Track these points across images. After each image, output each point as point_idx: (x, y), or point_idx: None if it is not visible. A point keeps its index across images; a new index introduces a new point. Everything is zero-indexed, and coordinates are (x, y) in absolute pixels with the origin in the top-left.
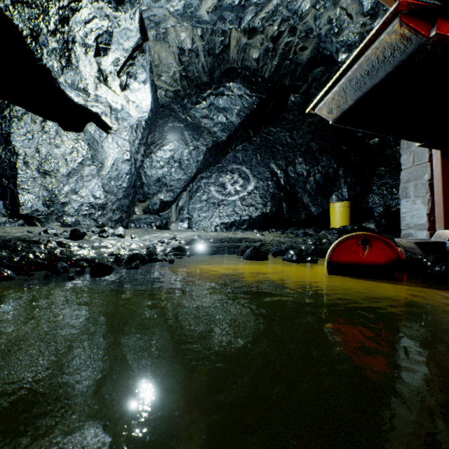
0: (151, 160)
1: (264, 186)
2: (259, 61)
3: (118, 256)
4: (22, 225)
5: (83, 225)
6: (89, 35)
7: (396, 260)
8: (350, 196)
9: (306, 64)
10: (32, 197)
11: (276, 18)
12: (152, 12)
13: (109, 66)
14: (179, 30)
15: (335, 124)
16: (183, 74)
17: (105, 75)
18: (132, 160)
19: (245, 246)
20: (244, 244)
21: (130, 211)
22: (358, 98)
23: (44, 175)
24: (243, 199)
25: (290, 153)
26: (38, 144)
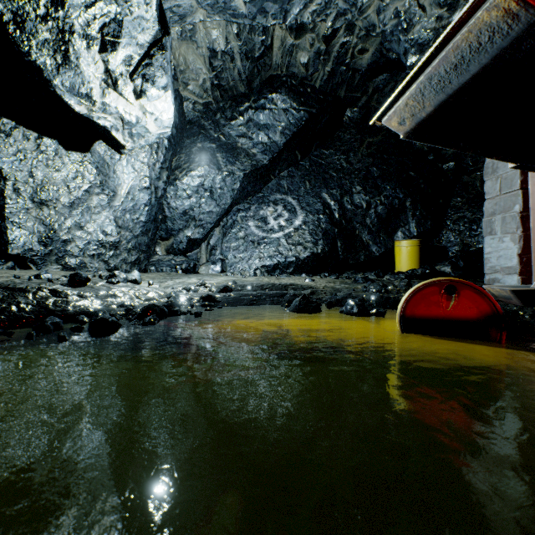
0: (176, 188)
1: (314, 221)
2: (309, 67)
3: (129, 308)
4: (12, 268)
5: (90, 268)
6: (92, 23)
7: (492, 314)
8: (419, 233)
9: (367, 70)
10: (25, 233)
11: (330, 12)
12: (175, 2)
13: (119, 65)
14: (209, 27)
15: (408, 139)
16: (215, 82)
17: (114, 77)
18: (152, 188)
19: (291, 295)
20: (290, 292)
21: (150, 251)
22: (440, 103)
23: (40, 206)
24: (289, 236)
25: (346, 181)
26: (32, 166)
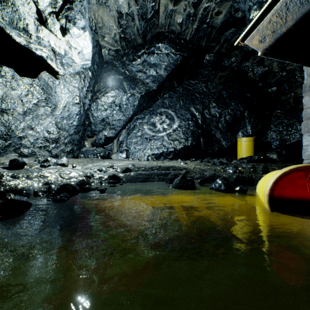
0: (97, 104)
1: (185, 125)
2: (182, 25)
3: (50, 186)
4: None
5: (38, 155)
6: None
7: None
8: (253, 133)
9: (220, 27)
10: None
11: None
12: None
13: (47, 7)
14: None
15: (264, 55)
16: (122, 35)
17: (44, 17)
18: (81, 103)
19: (173, 174)
20: (171, 172)
21: (81, 144)
22: (303, 15)
23: (1, 113)
24: (169, 135)
25: (205, 100)
26: None
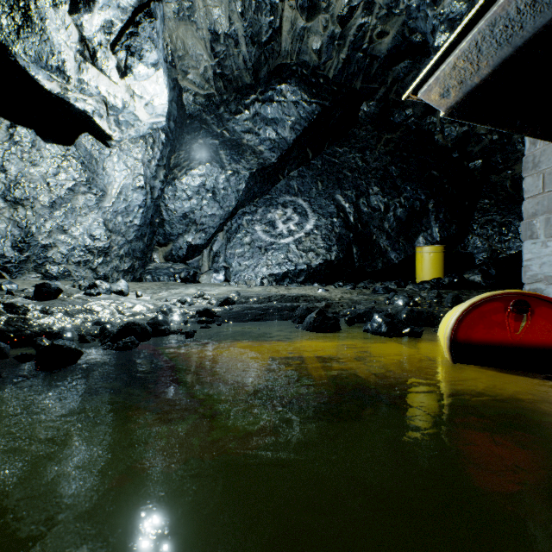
0: (175, 188)
1: (327, 225)
2: (322, 53)
3: (105, 326)
4: None
5: (75, 277)
6: None
7: None
8: (443, 238)
9: (386, 57)
10: None
11: None
12: None
13: (97, 33)
14: (210, 4)
15: (450, 117)
16: (218, 70)
17: (92, 48)
18: (147, 187)
19: (304, 309)
20: (302, 304)
21: (146, 258)
22: (502, 60)
23: (14, 205)
24: (300, 242)
25: (361, 181)
26: (3, 159)
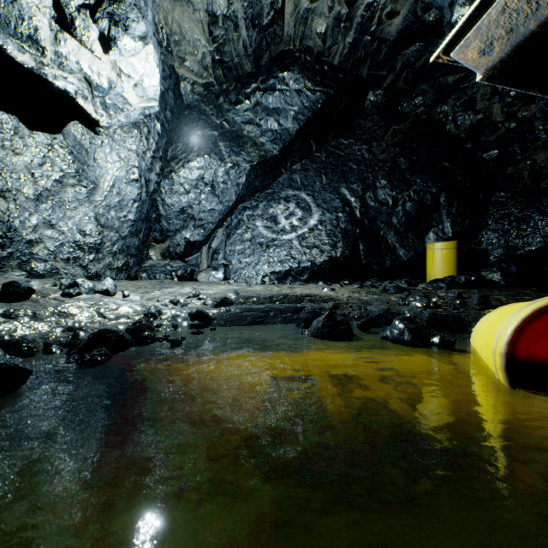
0: (172, 182)
1: (332, 220)
2: (327, 38)
3: (77, 333)
4: None
5: (64, 275)
6: None
7: None
8: (455, 234)
9: (396, 39)
10: None
11: None
12: None
13: None
14: None
15: (488, 81)
16: (216, 57)
17: (68, 14)
18: (142, 180)
19: (310, 311)
20: (307, 305)
21: (142, 255)
22: None
23: None
24: (303, 238)
25: (368, 174)
26: None
